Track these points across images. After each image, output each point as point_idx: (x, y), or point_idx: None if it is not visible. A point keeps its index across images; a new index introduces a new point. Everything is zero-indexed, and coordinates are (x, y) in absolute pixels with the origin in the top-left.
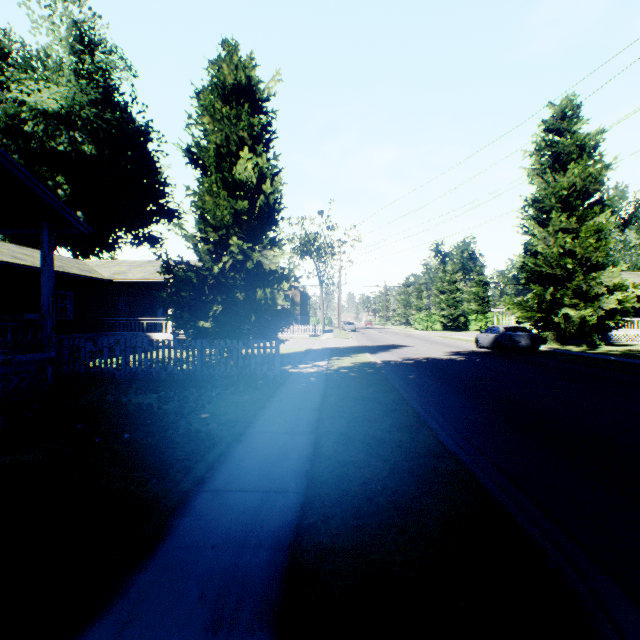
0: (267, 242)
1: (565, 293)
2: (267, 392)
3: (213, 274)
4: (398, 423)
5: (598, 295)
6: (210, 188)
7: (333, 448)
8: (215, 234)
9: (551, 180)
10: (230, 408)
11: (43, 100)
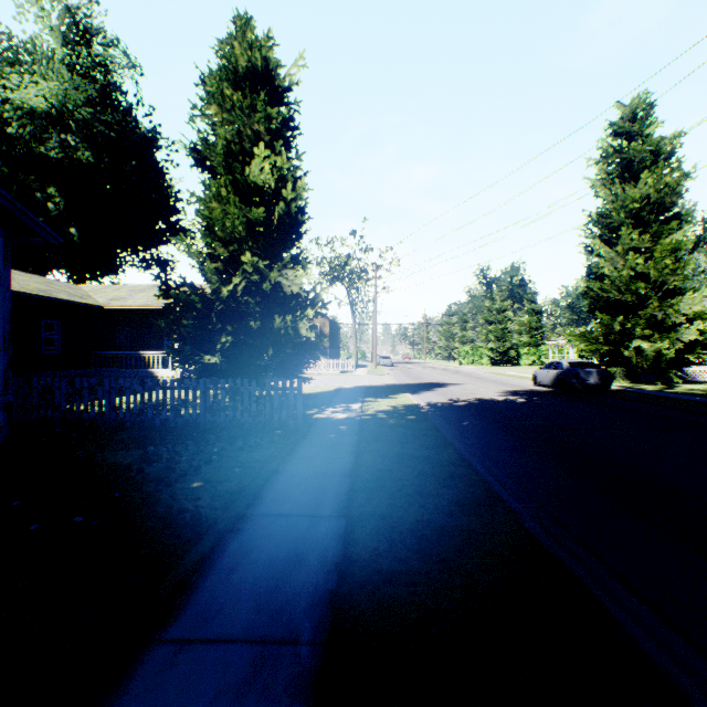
0: (288, 259)
1: (637, 322)
2: (284, 447)
3: (221, 298)
4: (461, 498)
5: (675, 325)
6: (218, 193)
7: (372, 545)
8: (225, 249)
9: (620, 192)
10: (233, 471)
11: (30, 98)
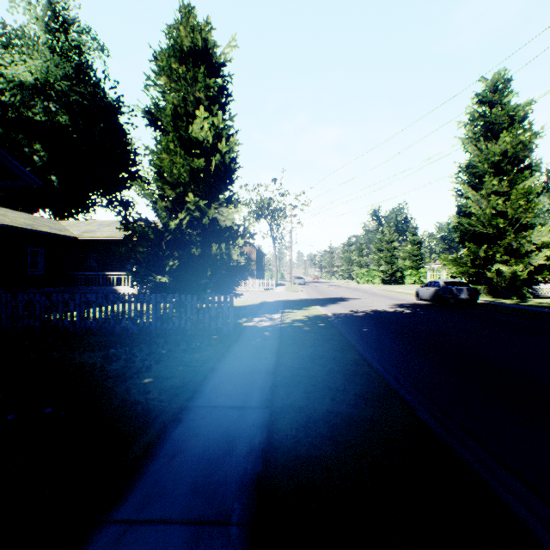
0: (223, 199)
1: (497, 250)
2: (219, 349)
3: (169, 230)
4: (364, 392)
5: (527, 252)
6: (167, 146)
7: (291, 433)
8: (172, 191)
9: (484, 148)
10: (178, 369)
11: (19, 73)
